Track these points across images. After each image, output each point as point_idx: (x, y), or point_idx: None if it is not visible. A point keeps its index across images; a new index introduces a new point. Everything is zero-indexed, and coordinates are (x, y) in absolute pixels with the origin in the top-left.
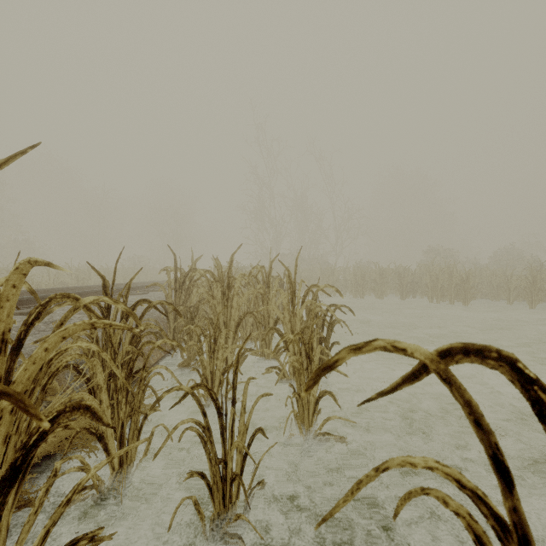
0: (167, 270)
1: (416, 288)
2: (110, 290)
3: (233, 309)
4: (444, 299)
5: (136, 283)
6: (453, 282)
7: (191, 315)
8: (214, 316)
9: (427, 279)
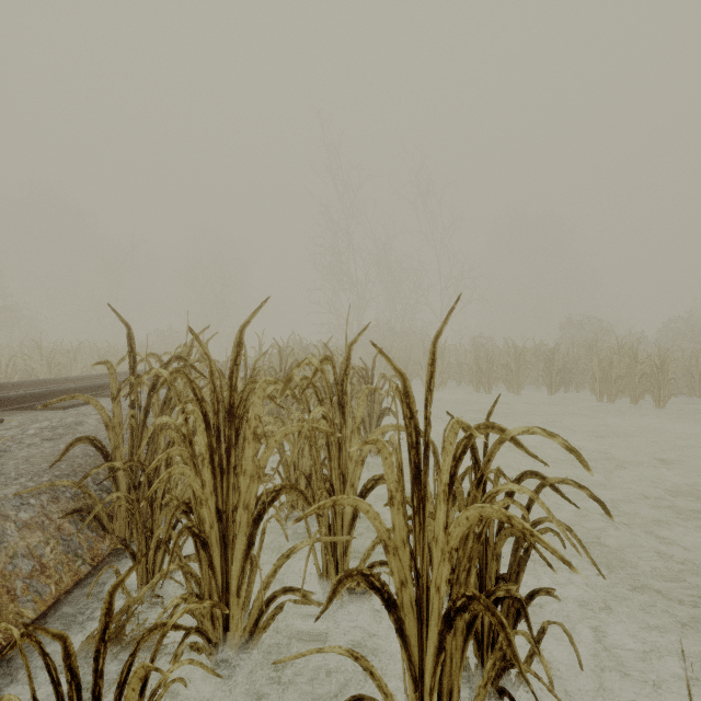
0: (108, 362)
1: (570, 378)
2: (58, 391)
3: (243, 476)
4: (619, 395)
5: (140, 371)
6: (639, 371)
7: (148, 478)
8: (193, 493)
9: (594, 365)
